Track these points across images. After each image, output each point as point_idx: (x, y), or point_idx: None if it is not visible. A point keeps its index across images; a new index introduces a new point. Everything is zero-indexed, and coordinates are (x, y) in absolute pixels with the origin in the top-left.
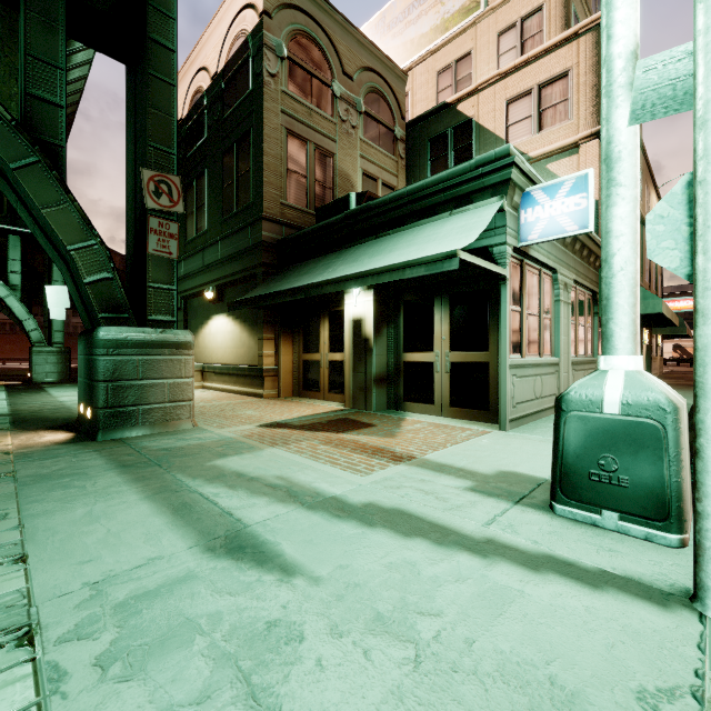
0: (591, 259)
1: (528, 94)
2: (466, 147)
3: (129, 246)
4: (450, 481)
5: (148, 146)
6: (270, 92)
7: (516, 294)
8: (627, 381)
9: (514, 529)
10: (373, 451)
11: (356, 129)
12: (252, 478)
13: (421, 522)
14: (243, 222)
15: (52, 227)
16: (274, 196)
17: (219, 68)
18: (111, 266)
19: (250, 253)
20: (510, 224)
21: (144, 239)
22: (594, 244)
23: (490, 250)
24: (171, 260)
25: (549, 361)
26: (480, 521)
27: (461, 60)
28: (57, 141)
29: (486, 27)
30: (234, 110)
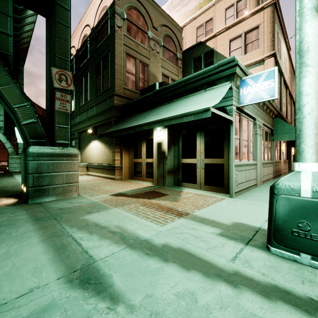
0: (270, 114)
1: (239, 37)
2: (210, 62)
3: (47, 106)
4: (208, 229)
5: (55, 56)
6: (118, 35)
7: (237, 130)
8: (314, 178)
9: (249, 264)
10: (167, 210)
11: (158, 53)
12: (103, 227)
13: (195, 258)
14: (105, 97)
15: (5, 95)
16: (120, 84)
17: (94, 24)
18: (36, 115)
19: (108, 111)
20: (235, 95)
21: (53, 102)
22: (272, 107)
23: (225, 108)
24: (67, 113)
25: (252, 163)
26: (228, 258)
27: (208, 22)
28: (8, 53)
29: (219, 6)
30: (101, 44)
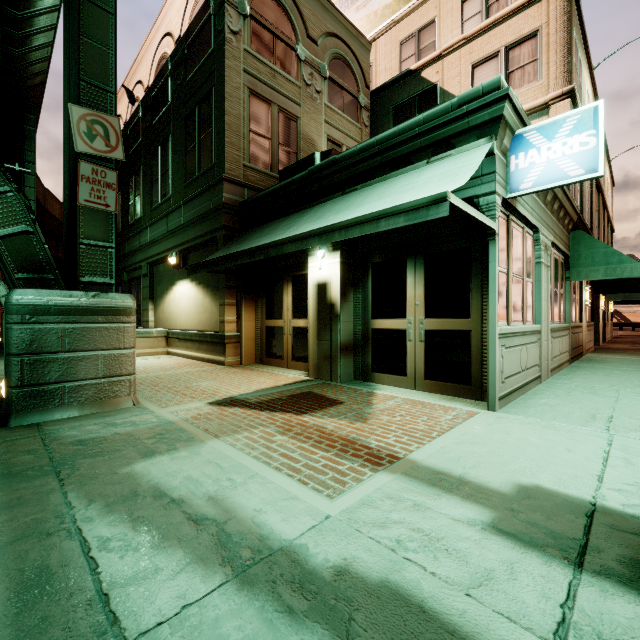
0: (565, 221)
1: (494, 57)
2: None
3: (65, 199)
4: (457, 509)
5: (79, 80)
6: (232, 50)
7: (502, 253)
8: None
9: None
10: (343, 445)
11: (320, 94)
12: (173, 501)
13: (439, 632)
14: (205, 185)
15: None
16: (236, 157)
17: (182, 31)
18: (31, 217)
19: (211, 216)
20: (499, 171)
21: (75, 188)
22: (570, 205)
23: (475, 201)
24: (109, 214)
25: (532, 329)
26: (544, 628)
27: (424, 29)
28: None
29: None
30: (197, 72)
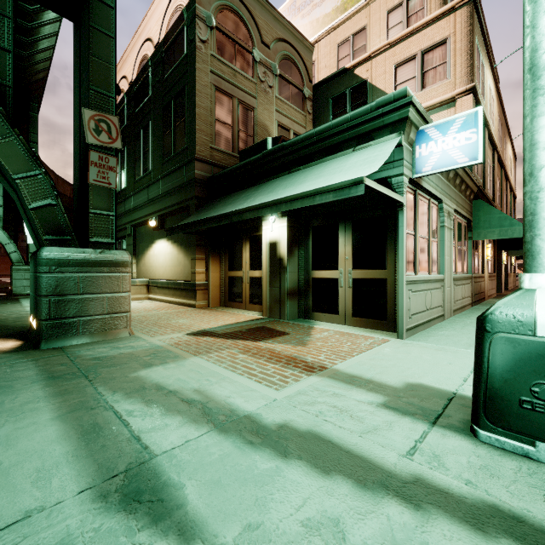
0: (467, 192)
1: (413, 59)
2: (361, 103)
3: (76, 178)
4: (362, 395)
5: (89, 89)
6: (201, 55)
7: (410, 220)
8: None
9: (441, 462)
10: (287, 360)
11: (272, 88)
12: (170, 391)
13: (339, 452)
14: (180, 163)
15: None
16: (205, 141)
17: (160, 38)
18: (55, 193)
19: (185, 188)
20: (407, 158)
21: (86, 171)
22: (470, 180)
23: (389, 180)
24: (110, 190)
25: (436, 278)
26: (401, 450)
27: (357, 34)
28: (4, 82)
29: (377, 6)
30: (173, 71)
